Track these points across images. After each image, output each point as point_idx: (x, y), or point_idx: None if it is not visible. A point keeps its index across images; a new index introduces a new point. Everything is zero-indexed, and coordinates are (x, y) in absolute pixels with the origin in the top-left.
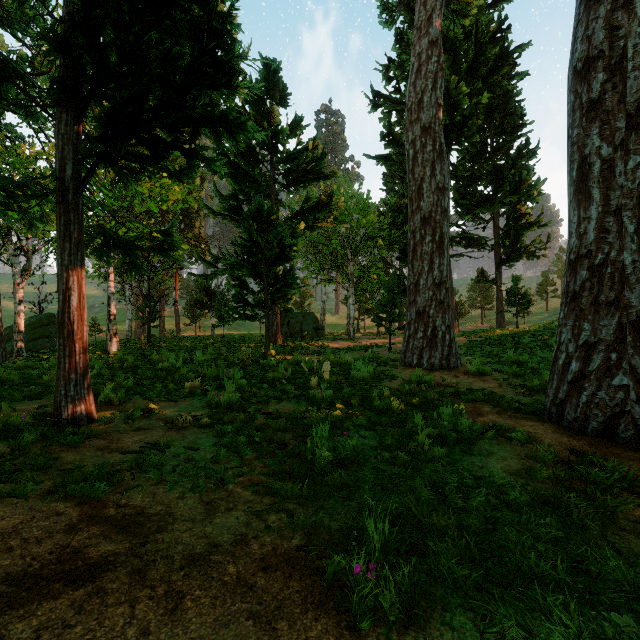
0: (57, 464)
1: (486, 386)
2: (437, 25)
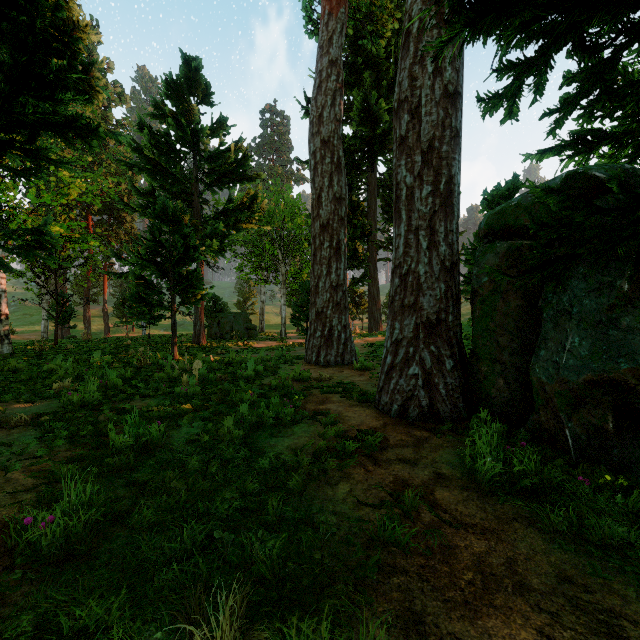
0: None
1: (357, 379)
2: (338, 46)
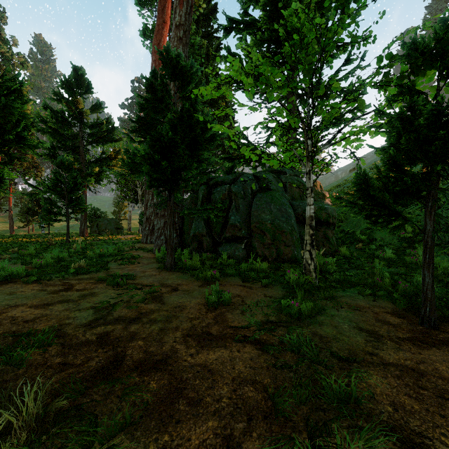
0: None
1: None
2: None
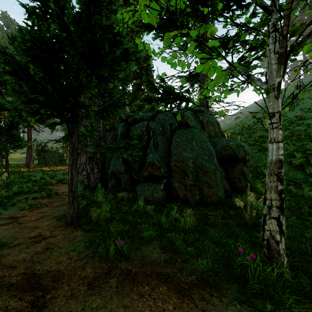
0: None
1: None
2: None
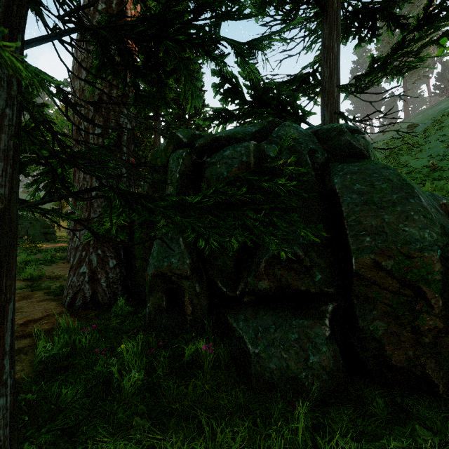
0: None
1: None
2: None
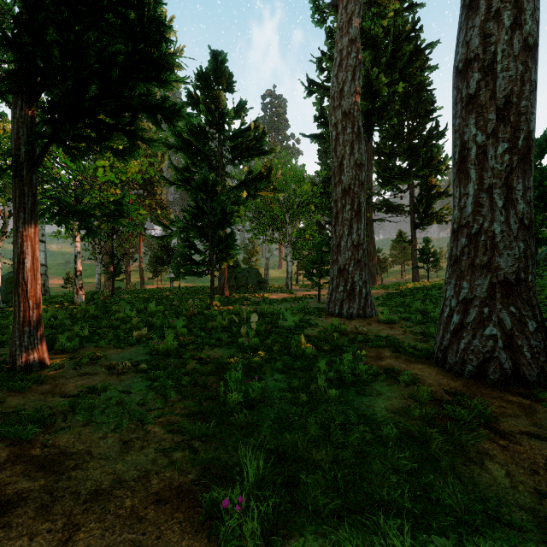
0: (1, 408)
1: (392, 333)
2: (356, 26)
